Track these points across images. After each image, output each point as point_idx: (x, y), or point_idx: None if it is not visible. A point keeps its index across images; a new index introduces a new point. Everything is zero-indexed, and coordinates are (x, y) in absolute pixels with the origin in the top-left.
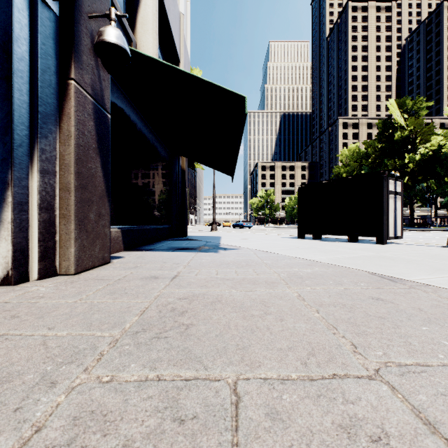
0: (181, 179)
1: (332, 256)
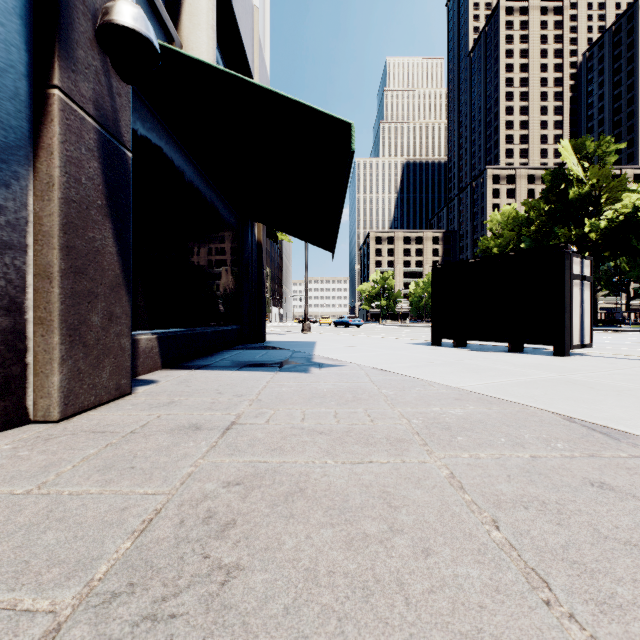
0: (256, 256)
1: (491, 380)
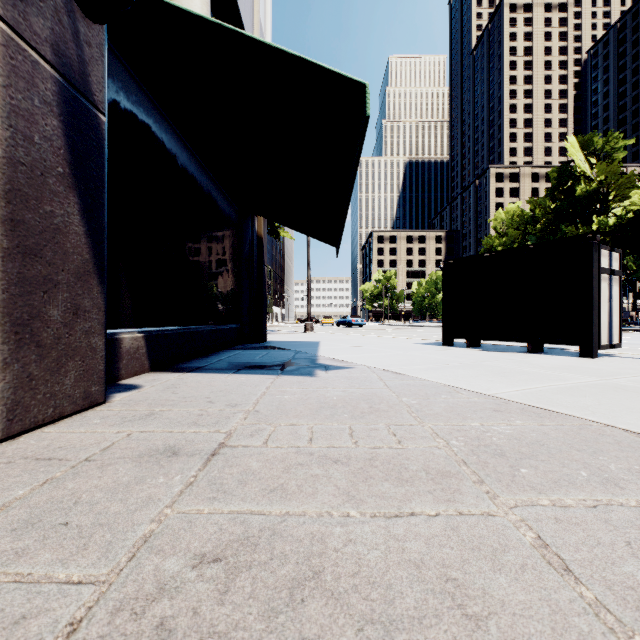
0: (257, 252)
1: (526, 386)
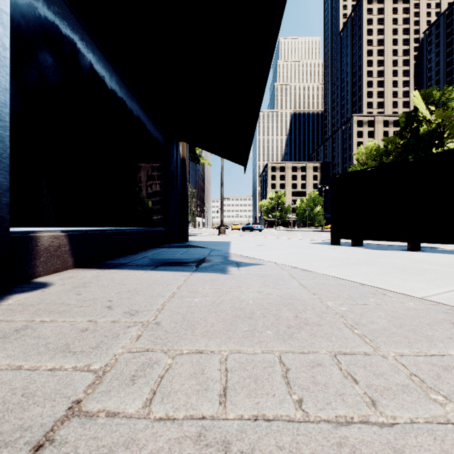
0: (181, 170)
1: (449, 286)
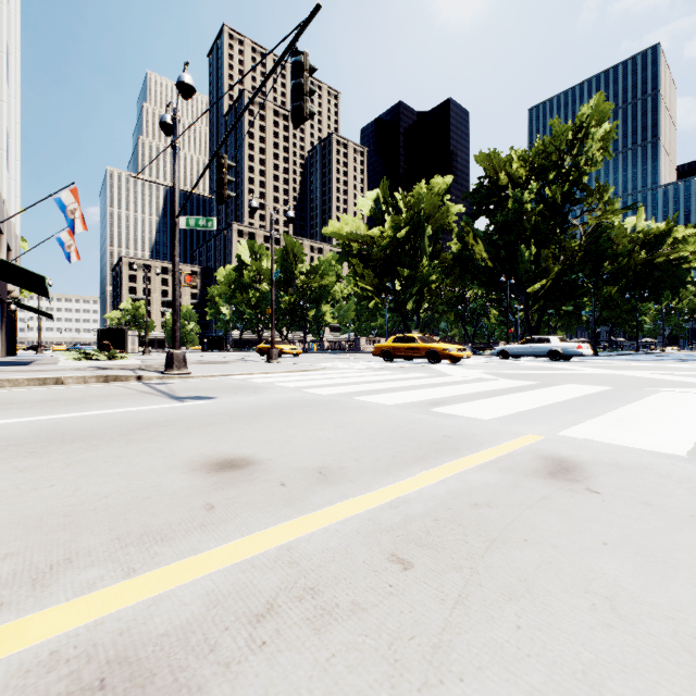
0: (14, 320)
1: None
